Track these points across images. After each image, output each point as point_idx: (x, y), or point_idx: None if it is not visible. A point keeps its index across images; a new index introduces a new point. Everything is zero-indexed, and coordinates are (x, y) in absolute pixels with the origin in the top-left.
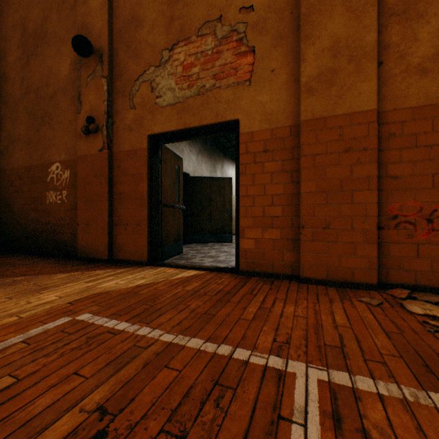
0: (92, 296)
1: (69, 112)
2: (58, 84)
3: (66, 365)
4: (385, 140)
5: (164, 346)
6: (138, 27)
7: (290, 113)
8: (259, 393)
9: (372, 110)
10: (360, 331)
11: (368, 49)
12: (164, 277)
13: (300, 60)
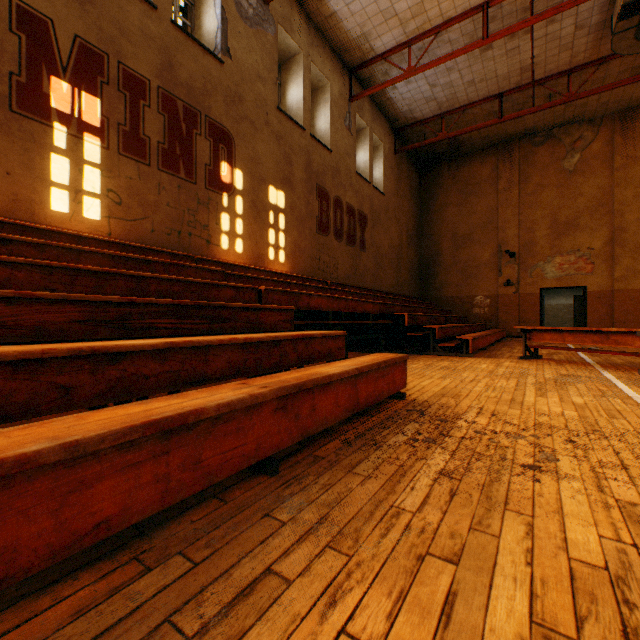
0: None
1: (489, 274)
2: (481, 262)
3: None
4: None
5: None
6: (533, 246)
7: (608, 286)
8: None
9: (639, 289)
10: None
11: (638, 271)
12: None
13: (613, 271)
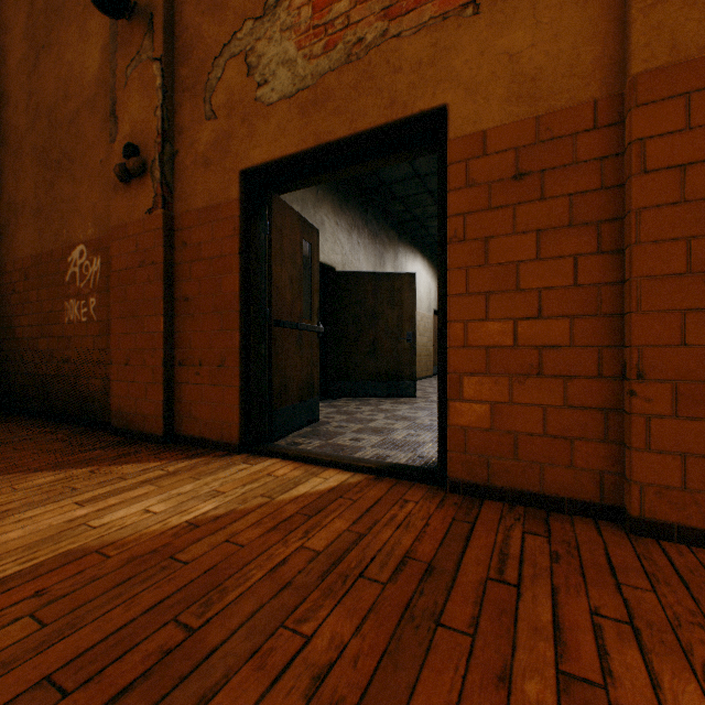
0: (51, 566)
1: (100, 144)
2: (83, 92)
3: None
4: None
5: None
6: None
7: (593, 65)
8: None
9: None
10: None
11: None
12: (266, 492)
13: None
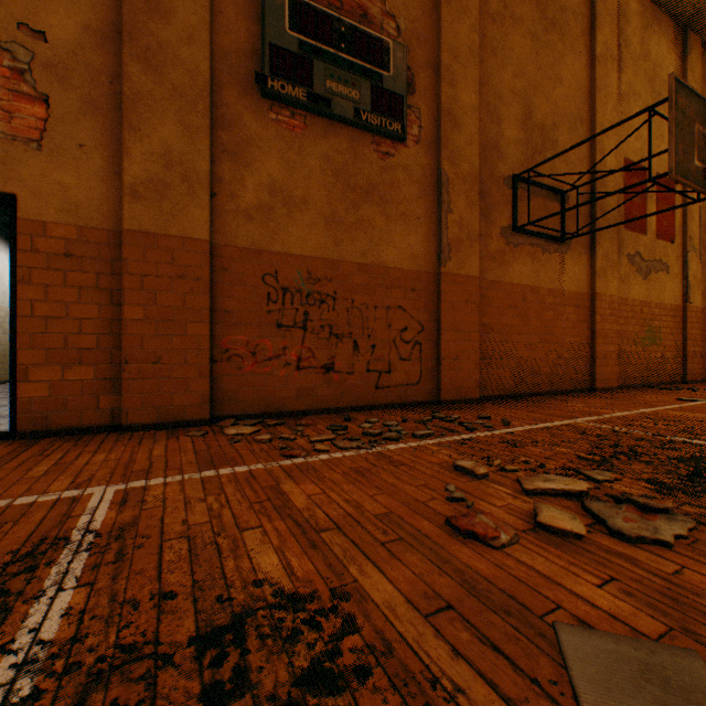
0: None
1: None
2: None
3: None
4: (220, 274)
5: None
6: None
7: (110, 213)
8: (50, 514)
9: (206, 241)
10: (174, 456)
11: (203, 176)
12: None
13: (124, 153)
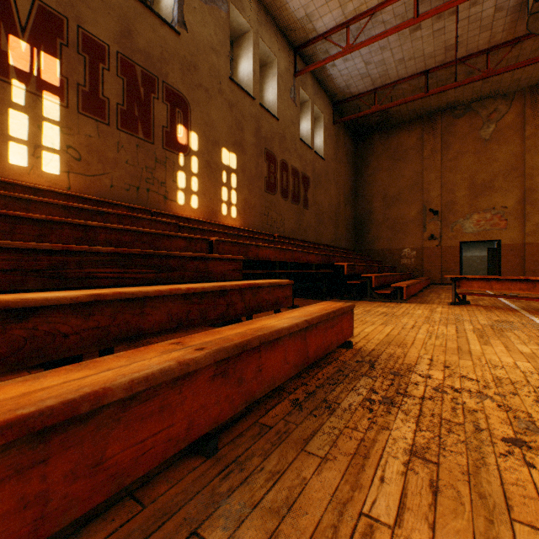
0: None
1: (415, 230)
2: (408, 219)
3: None
4: None
5: None
6: (454, 205)
7: (520, 240)
8: None
9: None
10: None
11: None
12: None
13: (524, 226)
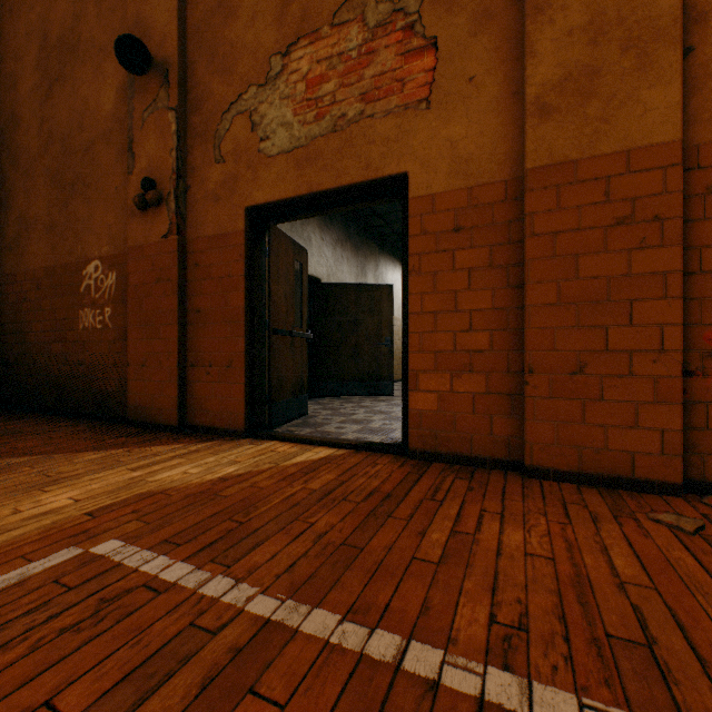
0: (134, 500)
1: (115, 173)
2: (98, 126)
3: (35, 677)
4: (699, 201)
5: (255, 629)
6: (228, 18)
7: (505, 157)
8: None
9: (671, 142)
10: (678, 600)
11: (664, 23)
12: (272, 461)
13: (526, 55)
